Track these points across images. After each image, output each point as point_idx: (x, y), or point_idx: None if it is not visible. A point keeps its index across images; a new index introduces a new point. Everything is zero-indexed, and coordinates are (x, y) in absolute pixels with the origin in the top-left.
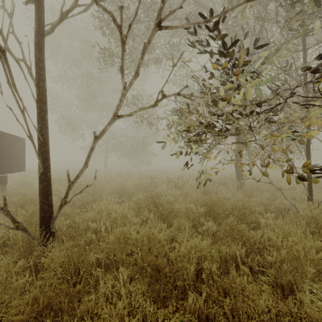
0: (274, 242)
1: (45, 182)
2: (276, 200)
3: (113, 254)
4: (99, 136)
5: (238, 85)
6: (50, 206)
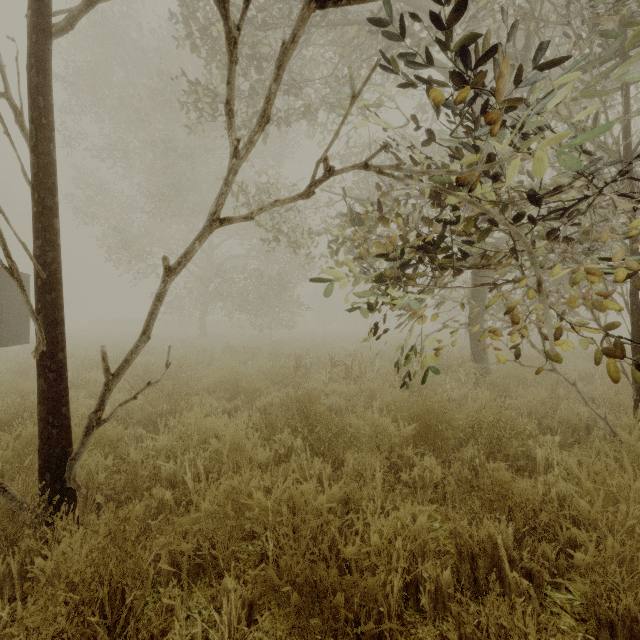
0: (584, 514)
1: (52, 375)
2: (561, 406)
3: (210, 542)
4: (176, 268)
5: (493, 153)
6: (65, 428)
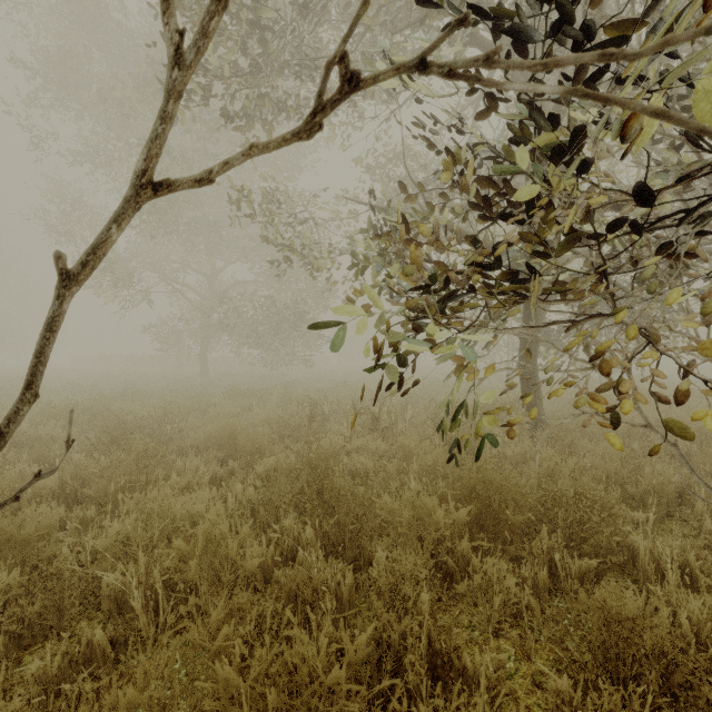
0: None
1: None
2: (645, 468)
3: None
4: (78, 272)
5: None
6: None
